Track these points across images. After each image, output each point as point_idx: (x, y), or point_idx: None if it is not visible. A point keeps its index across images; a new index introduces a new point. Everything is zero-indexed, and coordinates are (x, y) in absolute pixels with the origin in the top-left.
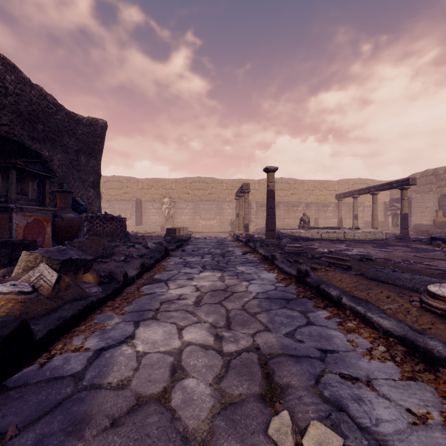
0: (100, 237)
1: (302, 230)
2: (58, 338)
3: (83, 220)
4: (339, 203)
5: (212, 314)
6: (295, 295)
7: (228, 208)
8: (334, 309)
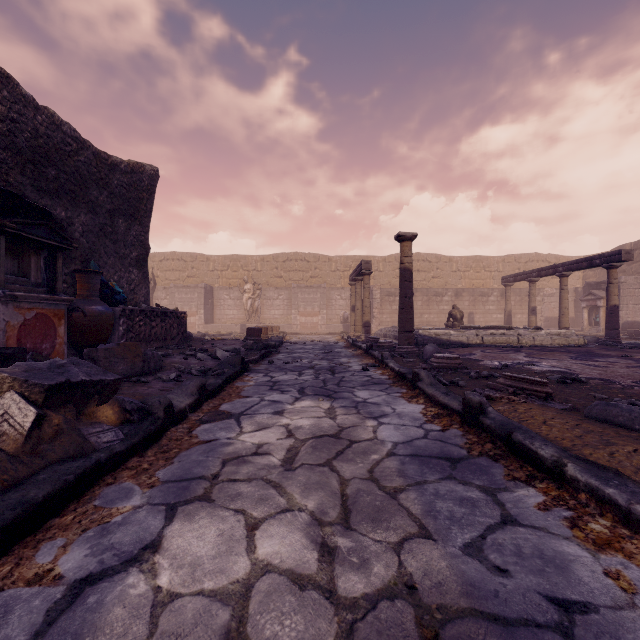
0: (138, 343)
1: (452, 331)
2: (11, 546)
3: (118, 316)
4: (507, 291)
5: (314, 491)
6: (464, 451)
7: (338, 297)
8: (551, 487)
